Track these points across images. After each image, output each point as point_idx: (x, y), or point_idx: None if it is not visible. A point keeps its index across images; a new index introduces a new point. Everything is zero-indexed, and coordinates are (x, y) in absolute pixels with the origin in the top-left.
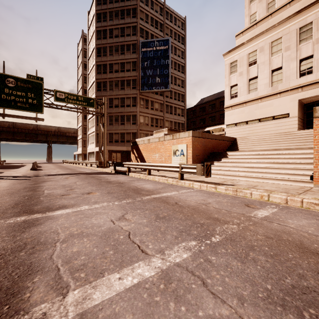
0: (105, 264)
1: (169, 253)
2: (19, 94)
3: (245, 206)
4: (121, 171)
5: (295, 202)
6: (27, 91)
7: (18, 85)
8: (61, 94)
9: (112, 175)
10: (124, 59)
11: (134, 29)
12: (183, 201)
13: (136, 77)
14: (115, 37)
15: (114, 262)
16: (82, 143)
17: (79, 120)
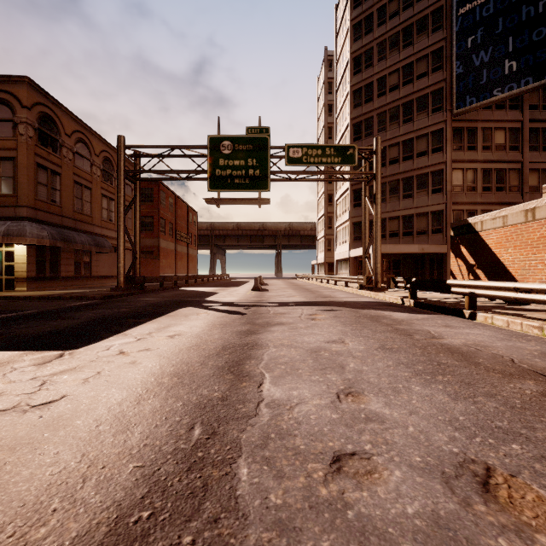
0: None
1: None
2: (237, 164)
3: None
4: (435, 302)
5: None
6: (246, 157)
7: (236, 150)
8: (296, 151)
9: (424, 317)
10: (411, 54)
11: None
12: None
13: (443, 82)
14: (391, 18)
15: None
16: (326, 244)
17: (320, 206)
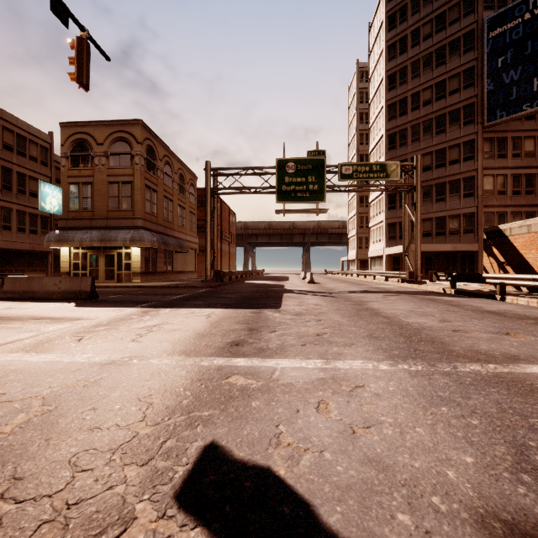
0: None
1: None
2: (299, 181)
3: None
4: (472, 291)
5: None
6: (307, 175)
7: (298, 170)
8: (348, 169)
9: (466, 299)
10: (444, 72)
11: (468, 2)
12: None
13: (475, 97)
14: (425, 40)
15: None
16: (357, 242)
17: (351, 207)
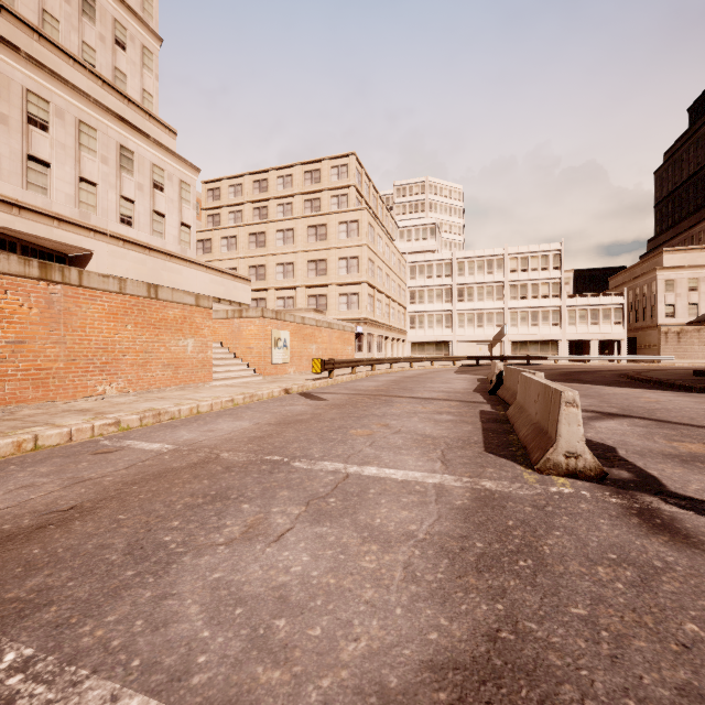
0: (392, 485)
1: (333, 468)
2: None
3: (104, 453)
4: None
5: (84, 432)
6: None
7: None
8: None
9: None
10: None
11: None
12: (36, 506)
13: None
14: None
15: (383, 483)
16: None
17: None
